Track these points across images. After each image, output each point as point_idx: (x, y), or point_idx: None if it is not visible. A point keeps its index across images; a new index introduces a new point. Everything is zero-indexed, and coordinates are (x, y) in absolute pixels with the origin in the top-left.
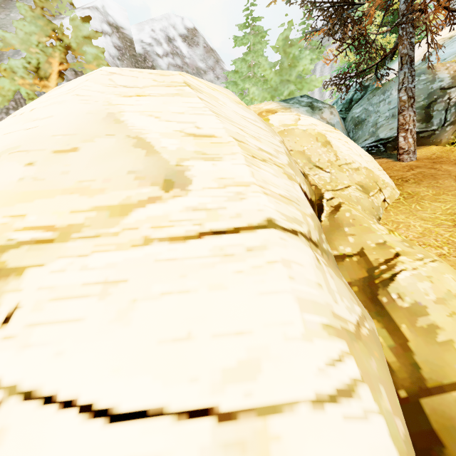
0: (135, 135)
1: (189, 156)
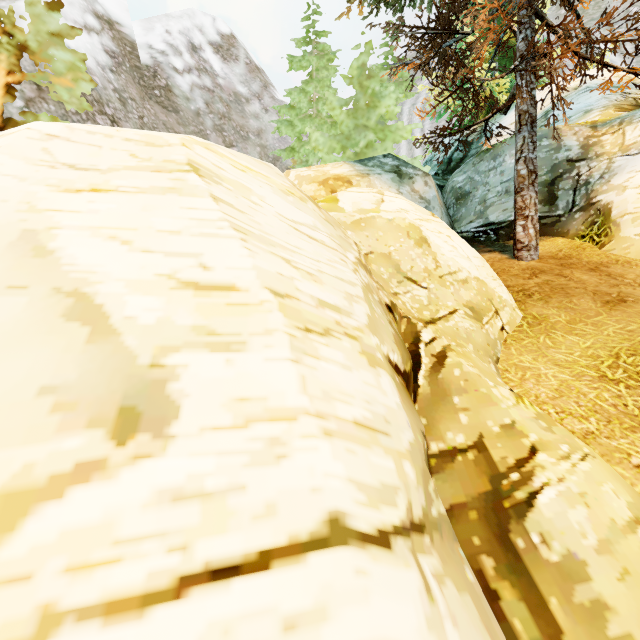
0: (73, 286)
1: (180, 340)
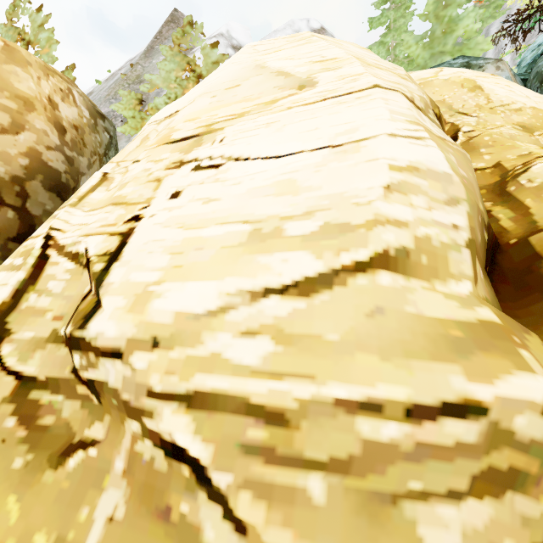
0: (276, 71)
1: (316, 72)
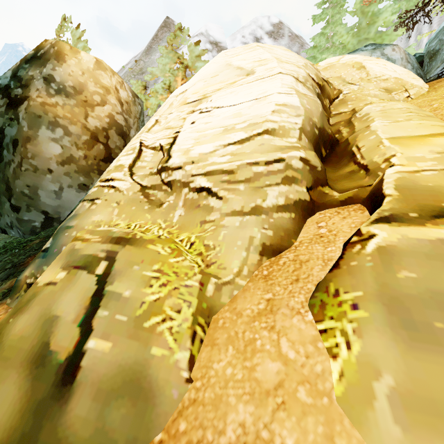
0: (237, 67)
1: (256, 67)
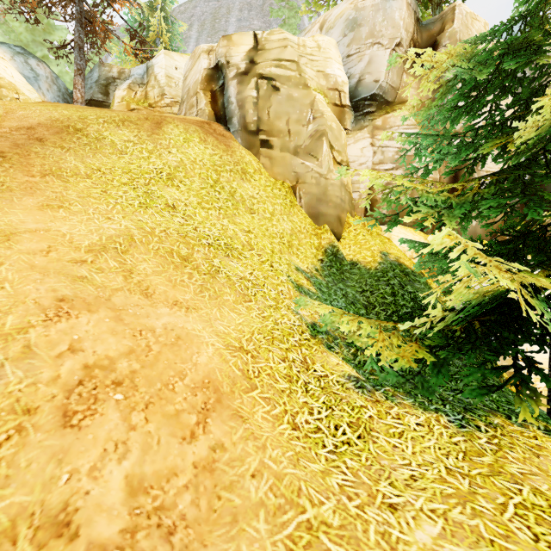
0: None
1: None
